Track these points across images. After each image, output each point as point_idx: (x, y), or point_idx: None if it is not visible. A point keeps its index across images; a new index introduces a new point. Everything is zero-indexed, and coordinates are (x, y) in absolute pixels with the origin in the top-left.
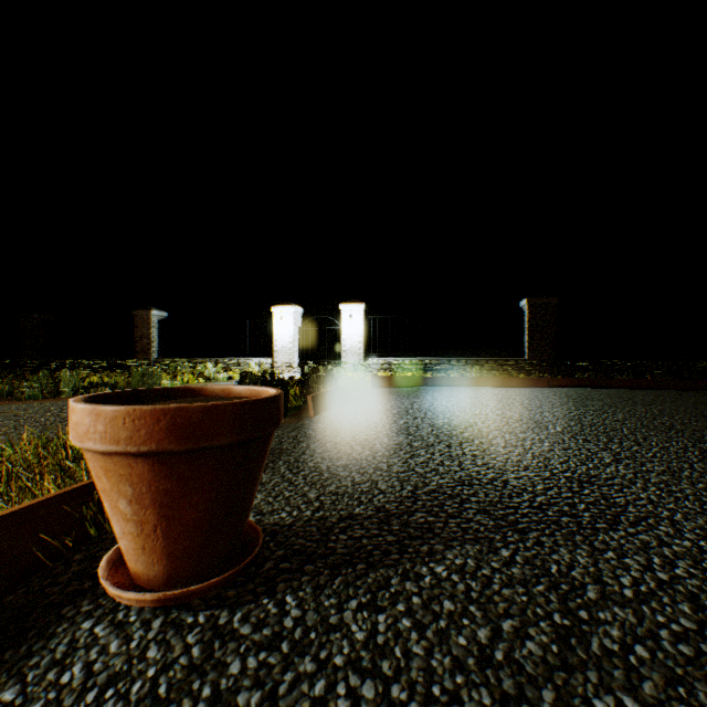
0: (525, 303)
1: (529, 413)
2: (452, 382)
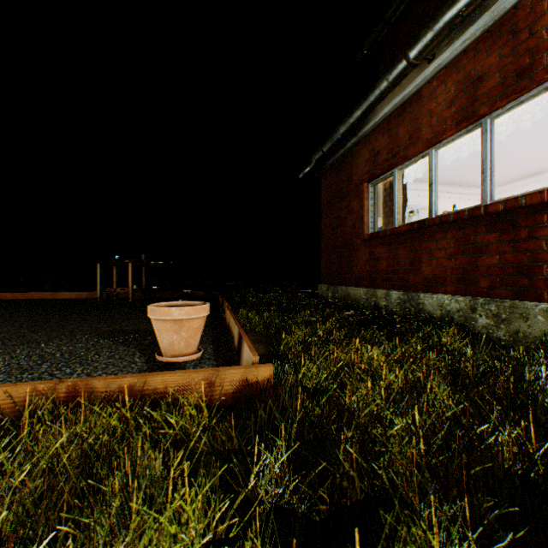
0: None
1: None
2: None
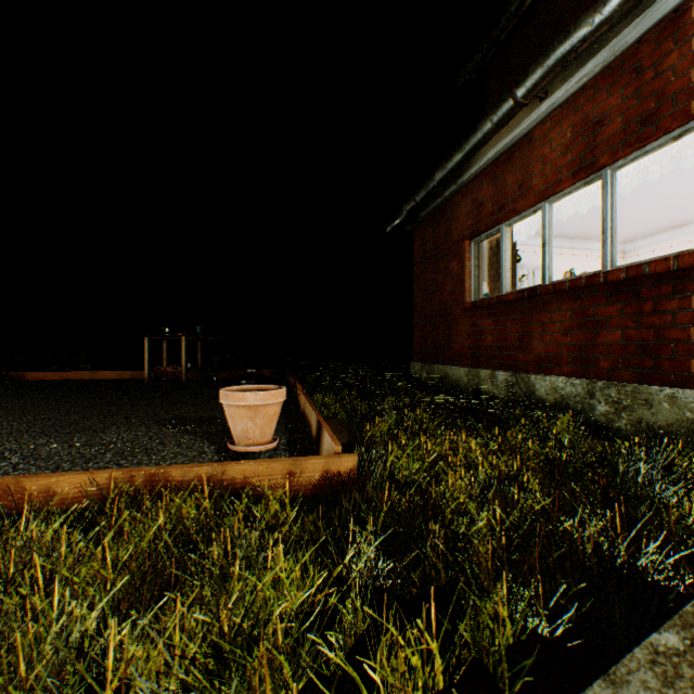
0: None
1: None
2: None
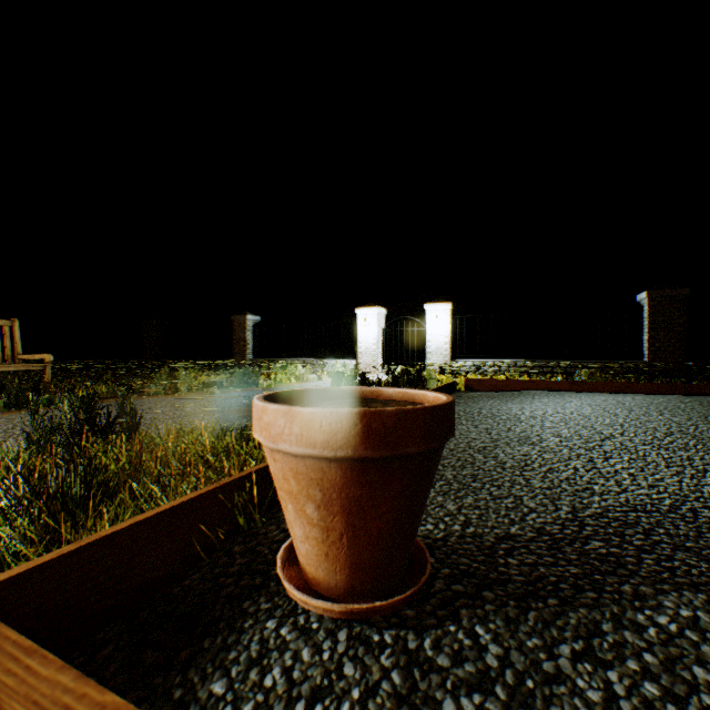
0: (644, 296)
1: (678, 426)
2: (558, 387)
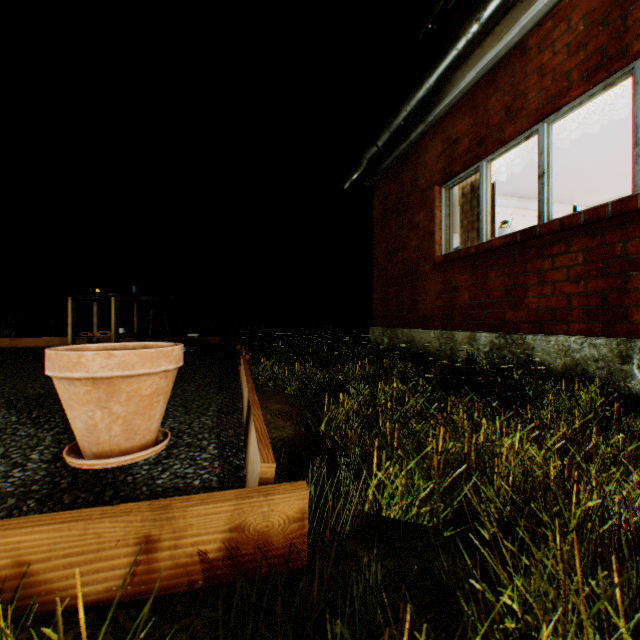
0: None
1: None
2: None
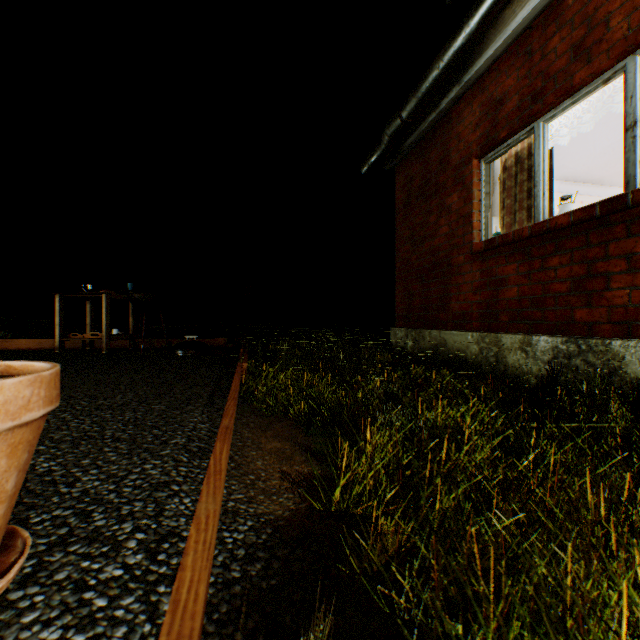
0: None
1: None
2: None
